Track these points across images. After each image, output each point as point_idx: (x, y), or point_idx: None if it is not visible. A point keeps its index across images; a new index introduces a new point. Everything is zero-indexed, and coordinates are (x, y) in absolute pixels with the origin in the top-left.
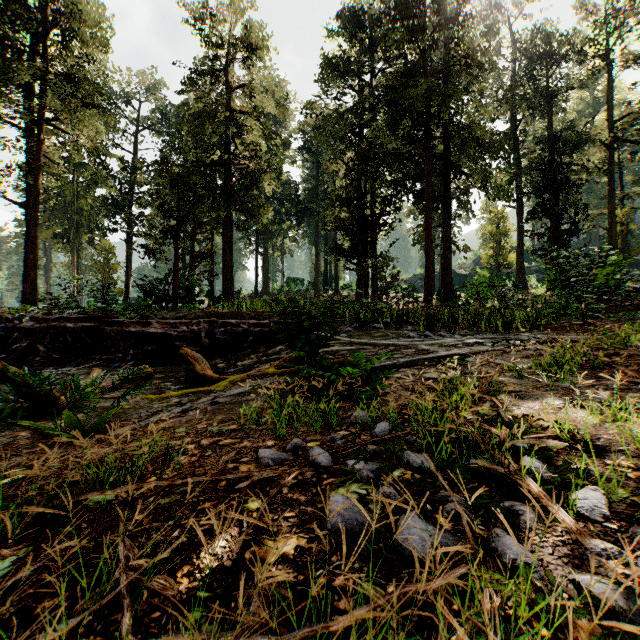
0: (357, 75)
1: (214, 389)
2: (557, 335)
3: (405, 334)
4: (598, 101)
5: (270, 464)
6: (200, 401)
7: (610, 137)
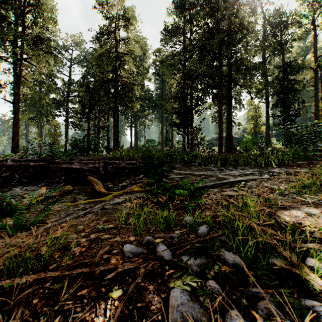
0: (183, 34)
1: (104, 199)
2: (295, 169)
3: (210, 168)
4: (307, 48)
5: (130, 256)
6: (95, 207)
7: (315, 65)
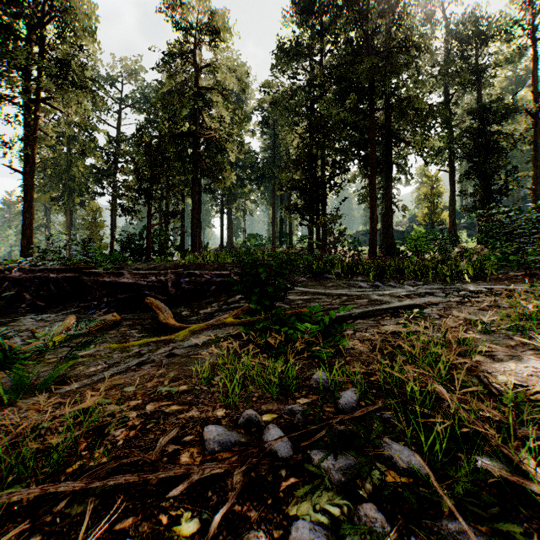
0: (309, 56)
1: (174, 338)
2: (505, 286)
3: (356, 284)
4: (520, 78)
5: (216, 449)
6: (158, 352)
7: (535, 107)
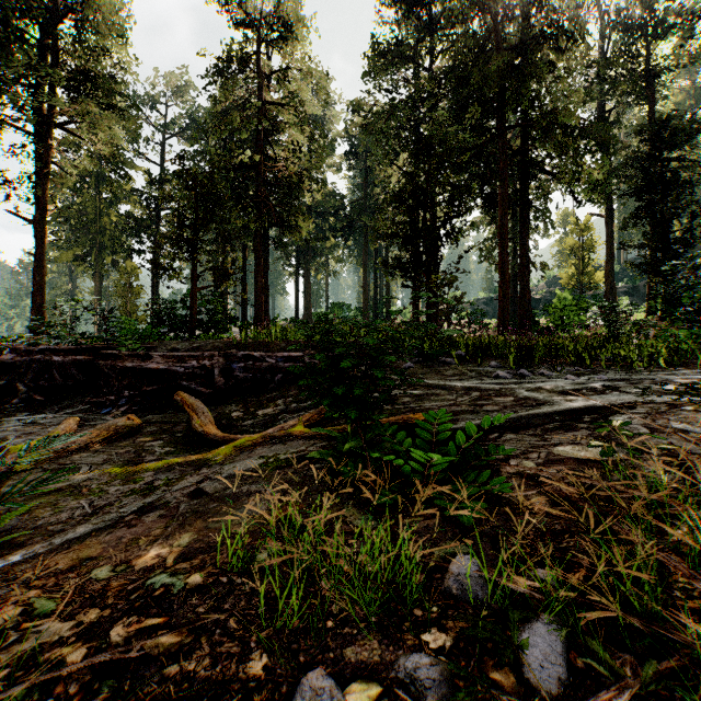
0: (414, 59)
1: (211, 458)
2: None
3: (489, 372)
4: (700, 90)
5: None
6: (178, 486)
7: None
